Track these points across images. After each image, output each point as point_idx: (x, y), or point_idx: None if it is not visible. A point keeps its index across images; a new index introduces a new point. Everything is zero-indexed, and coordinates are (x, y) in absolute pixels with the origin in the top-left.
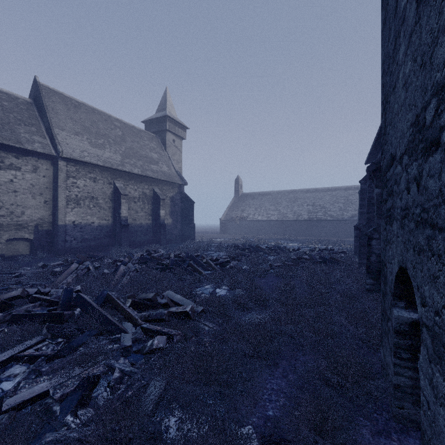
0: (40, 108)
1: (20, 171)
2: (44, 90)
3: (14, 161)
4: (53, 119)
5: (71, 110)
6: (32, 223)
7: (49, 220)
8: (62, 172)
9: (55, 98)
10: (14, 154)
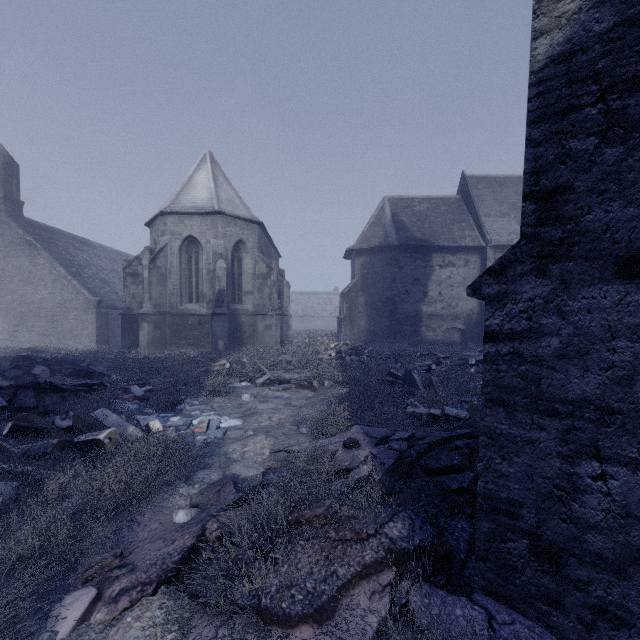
0: (468, 201)
1: (455, 267)
2: (470, 181)
3: (451, 259)
4: (479, 209)
5: (495, 191)
6: (463, 314)
7: (477, 312)
8: (489, 261)
9: (480, 185)
10: (450, 252)
